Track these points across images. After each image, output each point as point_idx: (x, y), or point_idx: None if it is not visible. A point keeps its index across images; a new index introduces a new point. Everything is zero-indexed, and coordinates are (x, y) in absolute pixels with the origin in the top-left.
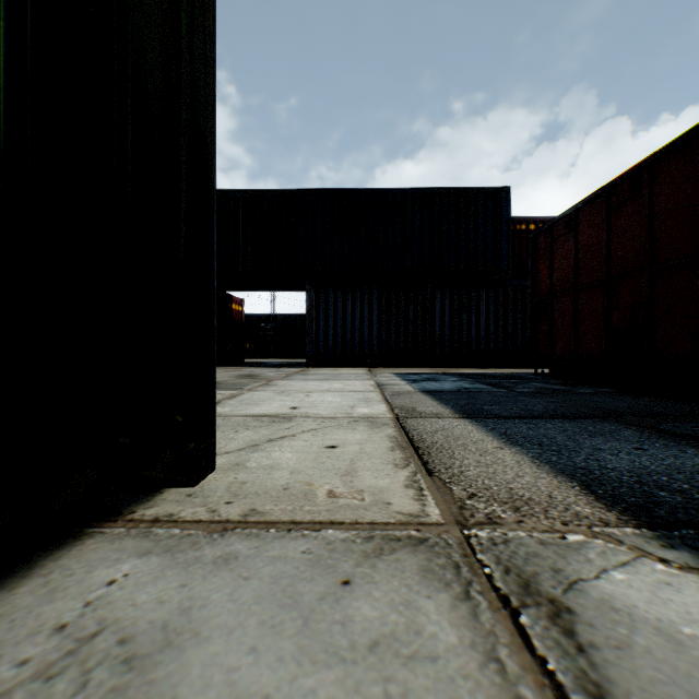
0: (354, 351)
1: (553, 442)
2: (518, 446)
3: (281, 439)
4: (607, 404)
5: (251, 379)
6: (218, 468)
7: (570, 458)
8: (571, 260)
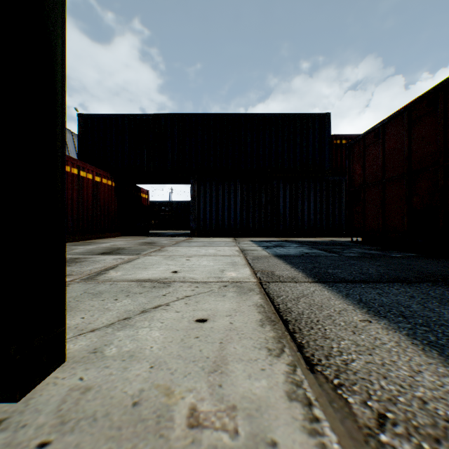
0: (224, 225)
1: (413, 313)
2: (383, 318)
3: (154, 309)
4: (424, 267)
5: (150, 246)
6: (71, 357)
7: (447, 336)
8: (379, 160)
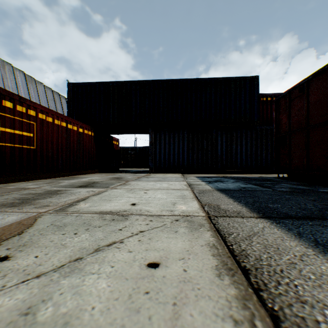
0: (174, 164)
1: None
2: None
3: (107, 248)
4: None
5: (117, 180)
6: None
7: None
8: (304, 111)
